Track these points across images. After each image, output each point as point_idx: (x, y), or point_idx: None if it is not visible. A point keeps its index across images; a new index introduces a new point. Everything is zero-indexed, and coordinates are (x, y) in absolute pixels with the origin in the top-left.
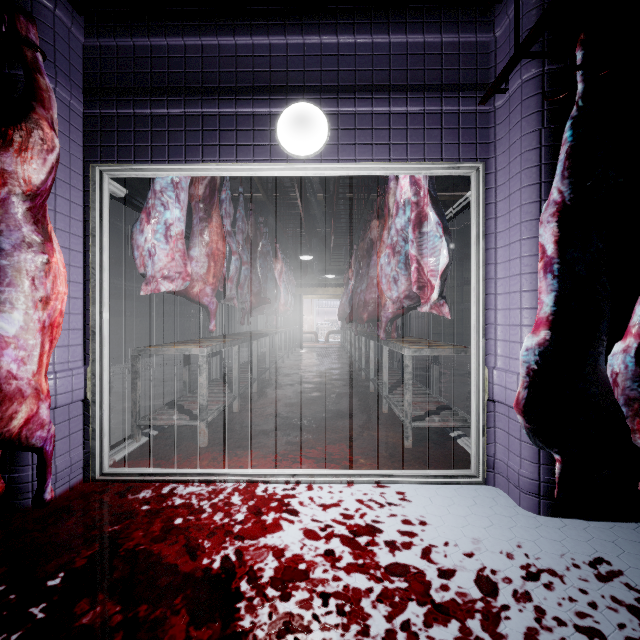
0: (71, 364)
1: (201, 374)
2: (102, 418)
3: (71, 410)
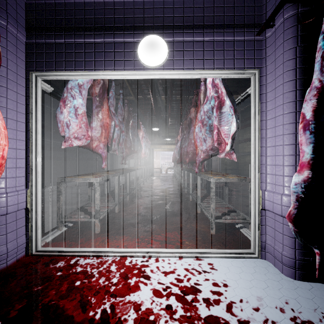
0: (17, 188)
1: (96, 192)
2: (37, 219)
3: (17, 215)
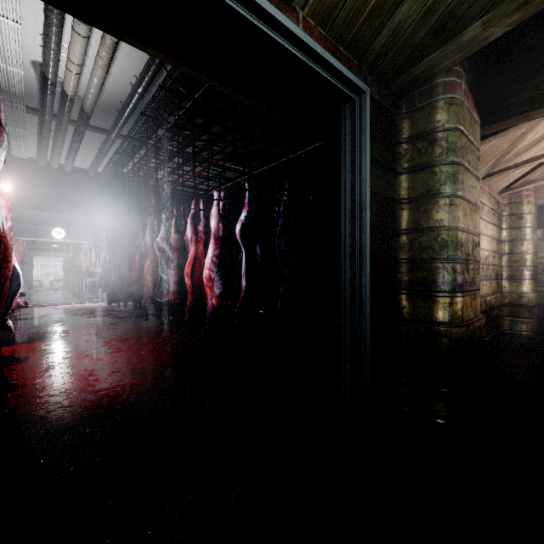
0: None
1: None
2: None
3: None
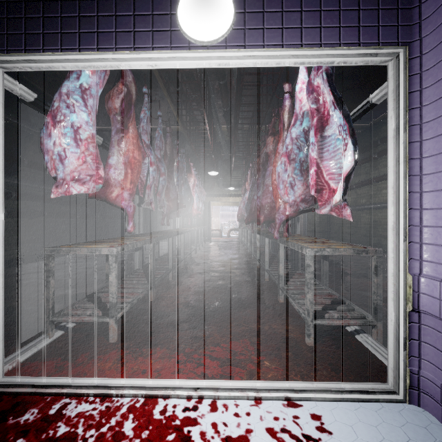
0: None
1: (110, 273)
2: None
3: None
